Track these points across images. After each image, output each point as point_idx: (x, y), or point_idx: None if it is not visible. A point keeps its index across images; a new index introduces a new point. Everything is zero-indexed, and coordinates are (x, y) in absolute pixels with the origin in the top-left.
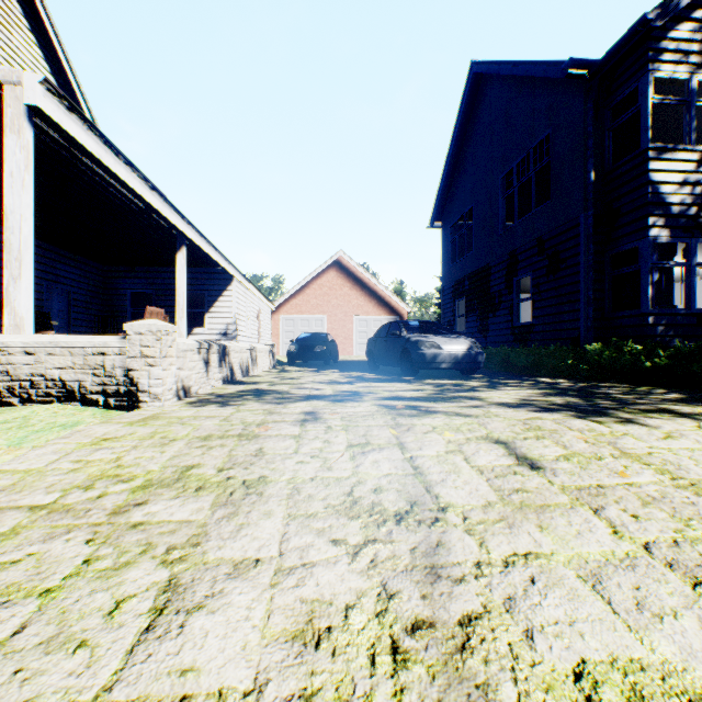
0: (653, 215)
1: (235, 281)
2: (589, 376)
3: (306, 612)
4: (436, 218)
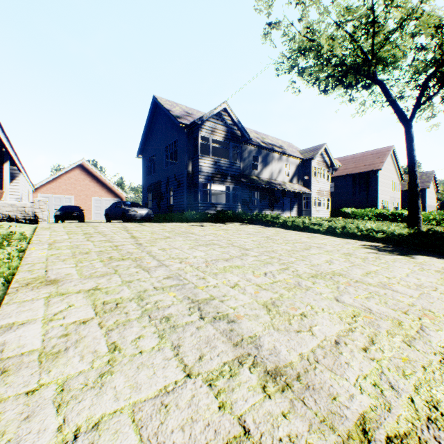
0: (200, 175)
1: (22, 175)
2: (185, 221)
3: (112, 229)
4: (140, 154)
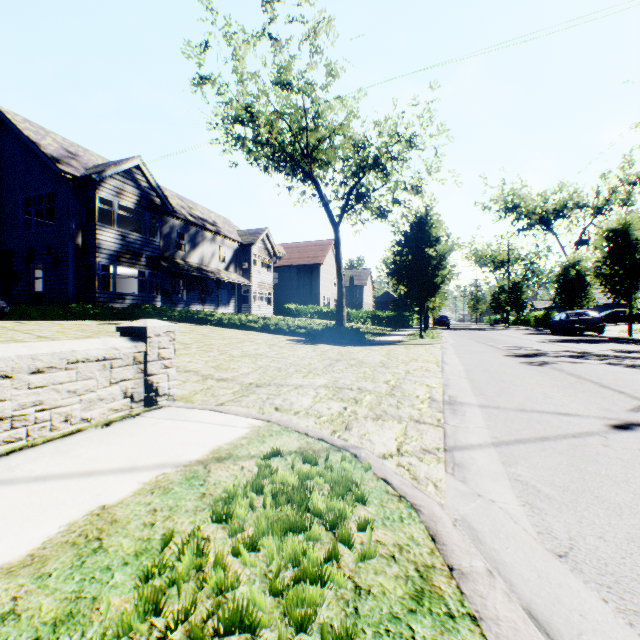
0: (100, 252)
1: None
2: (72, 319)
3: None
4: None
